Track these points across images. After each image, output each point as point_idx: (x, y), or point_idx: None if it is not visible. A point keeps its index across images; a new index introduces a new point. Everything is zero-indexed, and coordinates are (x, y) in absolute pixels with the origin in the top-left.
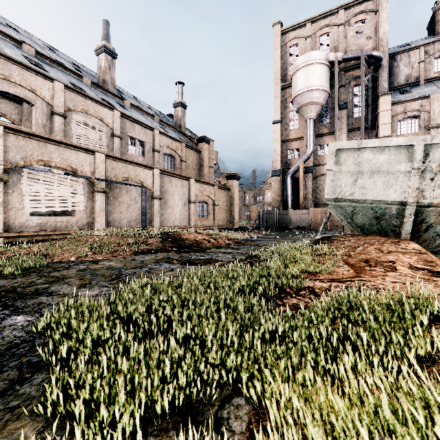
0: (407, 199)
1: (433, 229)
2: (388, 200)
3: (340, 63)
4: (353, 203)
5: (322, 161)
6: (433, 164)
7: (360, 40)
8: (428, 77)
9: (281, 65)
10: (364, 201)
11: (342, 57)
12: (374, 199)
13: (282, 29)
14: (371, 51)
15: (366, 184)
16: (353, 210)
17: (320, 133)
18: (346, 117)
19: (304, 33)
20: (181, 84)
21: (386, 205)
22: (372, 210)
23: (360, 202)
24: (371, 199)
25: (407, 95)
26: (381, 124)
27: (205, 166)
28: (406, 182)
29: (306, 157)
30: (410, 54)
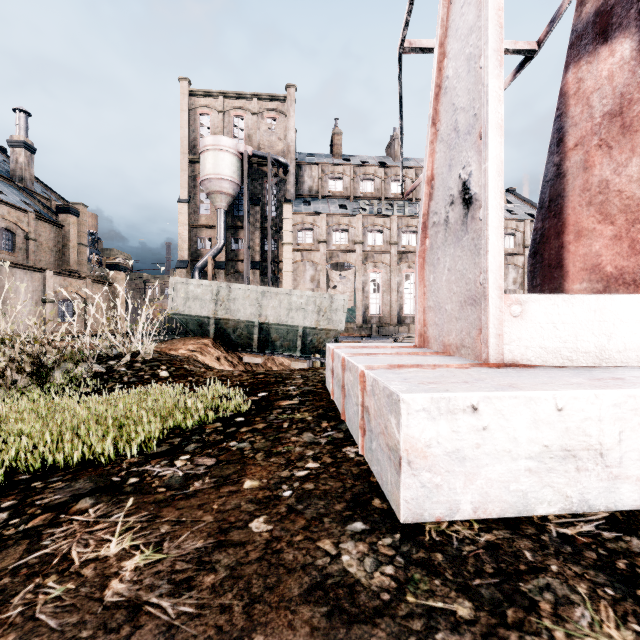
0: (211, 315)
1: (226, 332)
2: (202, 315)
3: (251, 157)
4: (185, 316)
5: (237, 257)
6: (221, 297)
7: (272, 138)
8: (325, 194)
9: (190, 132)
10: (190, 316)
11: (253, 152)
12: (195, 314)
13: (190, 89)
14: (278, 157)
15: (191, 305)
16: (187, 321)
17: (234, 225)
18: (259, 215)
19: (217, 105)
20: (24, 114)
21: (202, 318)
22: (196, 321)
23: (189, 316)
24: (194, 314)
25: (307, 207)
26: (284, 230)
27: (72, 247)
28: (210, 306)
29: (216, 251)
30: (312, 168)
